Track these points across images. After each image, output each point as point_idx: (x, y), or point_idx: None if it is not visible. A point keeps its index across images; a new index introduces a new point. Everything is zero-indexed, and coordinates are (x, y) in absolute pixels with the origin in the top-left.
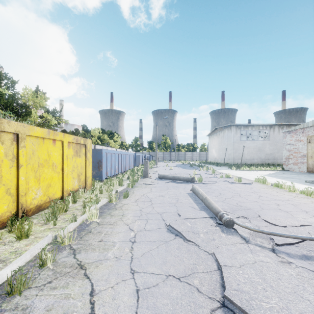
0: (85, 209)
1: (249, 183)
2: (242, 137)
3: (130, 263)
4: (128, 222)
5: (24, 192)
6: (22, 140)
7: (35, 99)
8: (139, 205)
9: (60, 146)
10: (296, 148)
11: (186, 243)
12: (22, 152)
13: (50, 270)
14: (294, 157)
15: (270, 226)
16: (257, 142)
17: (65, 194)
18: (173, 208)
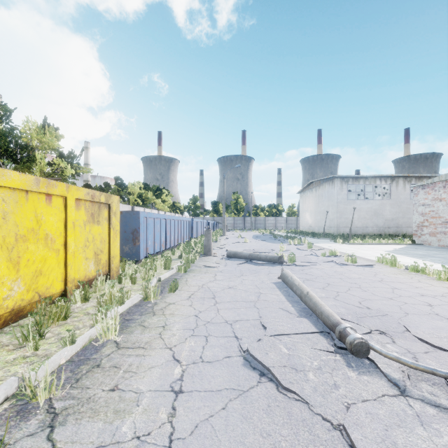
0: (97, 316)
1: (370, 265)
2: (348, 195)
3: None
4: (173, 341)
5: None
6: None
7: (41, 137)
8: (194, 305)
9: (60, 206)
10: (434, 211)
11: (282, 396)
12: None
13: None
14: (430, 225)
15: (433, 352)
16: (373, 201)
17: (69, 286)
18: (253, 312)
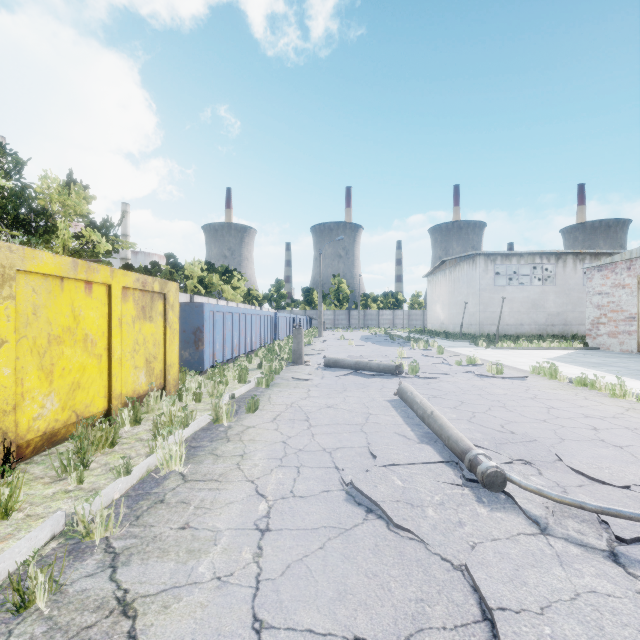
0: (155, 441)
1: (522, 377)
2: (496, 279)
3: (253, 596)
4: (255, 473)
5: (10, 404)
6: (5, 281)
7: (64, 199)
8: (280, 429)
9: (103, 298)
10: (615, 302)
11: (393, 535)
12: (6, 310)
13: (42, 619)
14: (609, 321)
15: (589, 485)
16: (530, 288)
17: (114, 403)
18: (359, 438)
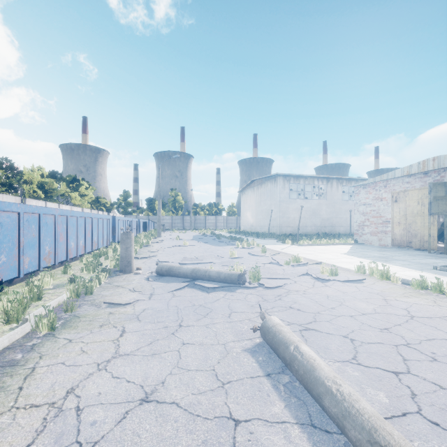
0: None
1: (360, 279)
2: None
3: None
4: None
5: None
6: None
7: None
8: None
9: None
10: (375, 210)
11: None
12: None
13: None
14: (371, 224)
15: None
16: (312, 201)
17: None
18: None
